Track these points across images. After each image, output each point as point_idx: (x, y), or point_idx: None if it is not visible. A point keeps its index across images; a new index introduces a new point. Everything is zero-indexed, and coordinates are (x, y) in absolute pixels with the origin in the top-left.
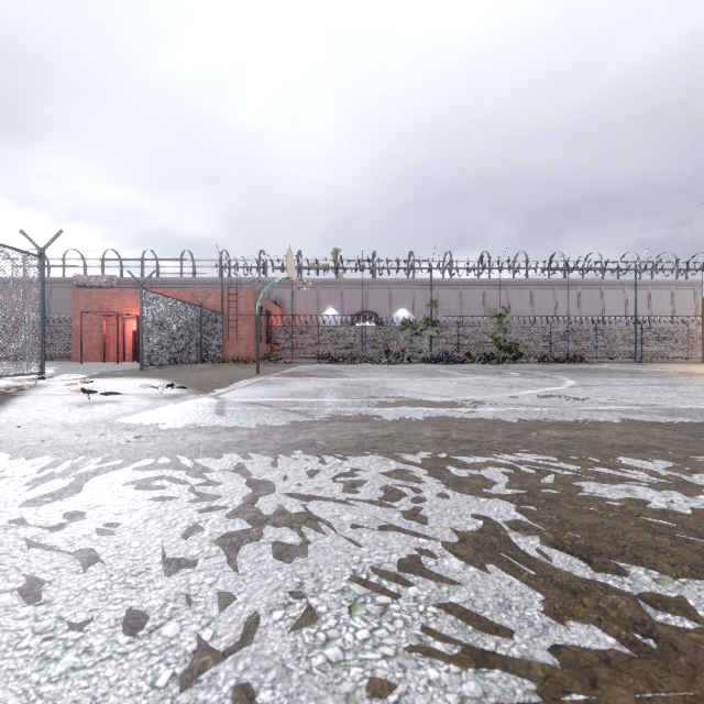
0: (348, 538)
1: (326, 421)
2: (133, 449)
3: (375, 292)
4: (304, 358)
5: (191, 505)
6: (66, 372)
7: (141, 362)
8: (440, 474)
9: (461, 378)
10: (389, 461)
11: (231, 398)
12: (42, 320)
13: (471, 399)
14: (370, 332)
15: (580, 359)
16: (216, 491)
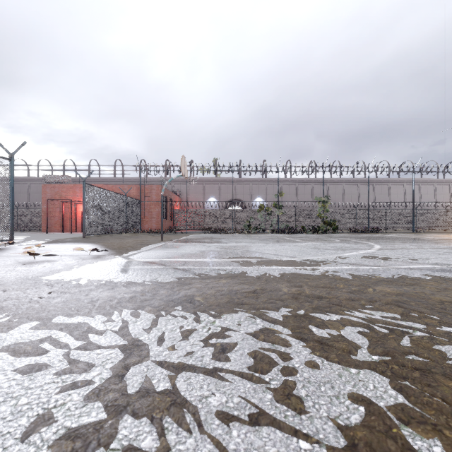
0: (214, 440)
1: (204, 278)
2: (39, 305)
3: (241, 186)
4: (194, 229)
5: (56, 379)
6: (32, 239)
7: (83, 232)
8: (304, 336)
9: (300, 244)
10: (256, 319)
11: (137, 258)
12: (12, 203)
13: (311, 259)
14: (237, 213)
15: (376, 230)
16: (89, 357)
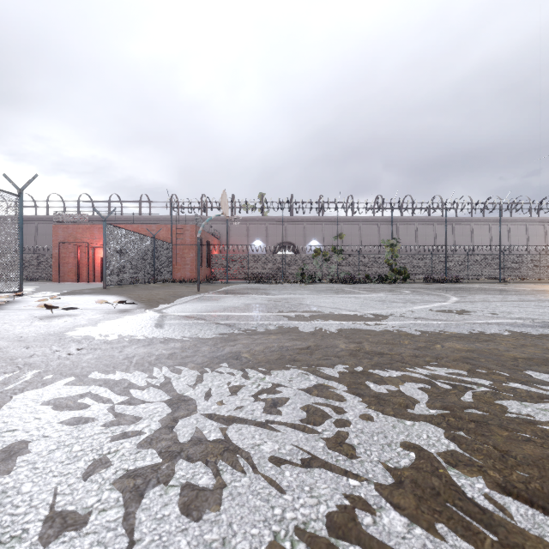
0: (268, 479)
1: (251, 334)
2: (70, 362)
3: (293, 227)
4: (236, 279)
5: (105, 430)
6: (44, 290)
7: (104, 282)
8: (360, 391)
9: (363, 295)
10: (309, 375)
11: (172, 312)
12: (21, 248)
13: (375, 313)
14: (288, 259)
15: (455, 279)
16: (135, 411)
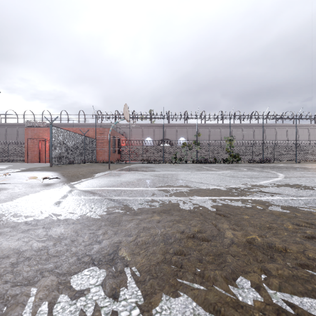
0: None
1: (136, 213)
2: None
3: (169, 129)
4: (135, 160)
5: None
6: (11, 168)
7: (51, 163)
8: None
9: (217, 172)
10: None
11: (80, 187)
12: None
13: (235, 188)
14: (167, 148)
15: (269, 161)
16: None
